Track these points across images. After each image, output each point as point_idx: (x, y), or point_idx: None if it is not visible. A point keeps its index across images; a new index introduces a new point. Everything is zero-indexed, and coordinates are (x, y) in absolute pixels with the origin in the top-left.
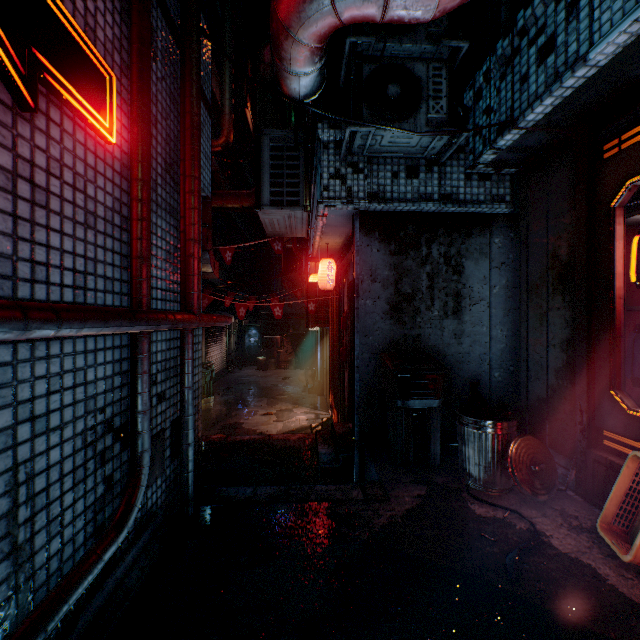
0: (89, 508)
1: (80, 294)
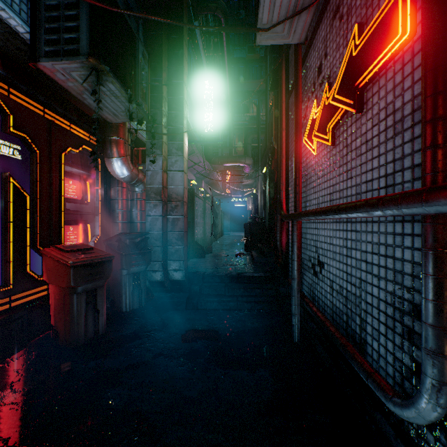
0: (397, 359)
1: (390, 190)
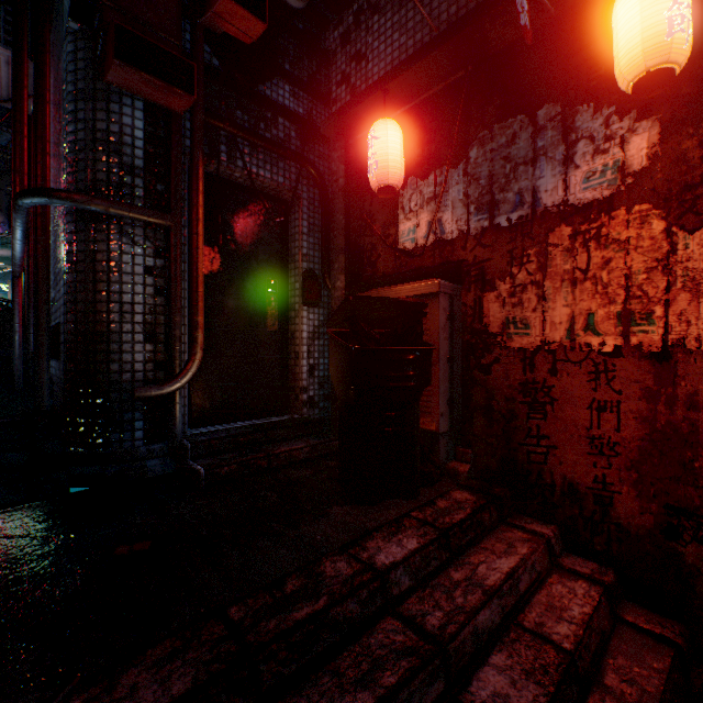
0: None
1: None
